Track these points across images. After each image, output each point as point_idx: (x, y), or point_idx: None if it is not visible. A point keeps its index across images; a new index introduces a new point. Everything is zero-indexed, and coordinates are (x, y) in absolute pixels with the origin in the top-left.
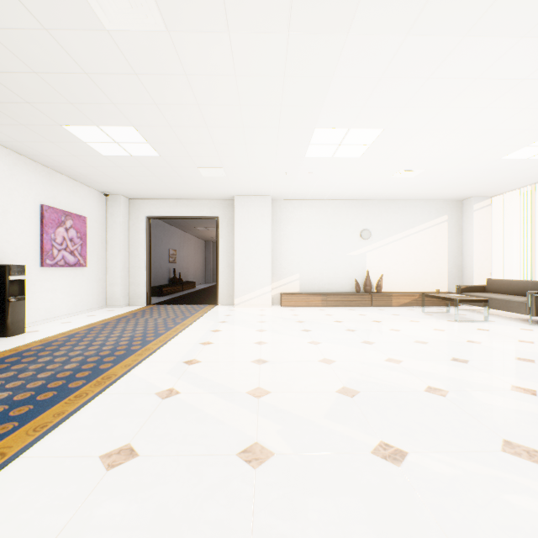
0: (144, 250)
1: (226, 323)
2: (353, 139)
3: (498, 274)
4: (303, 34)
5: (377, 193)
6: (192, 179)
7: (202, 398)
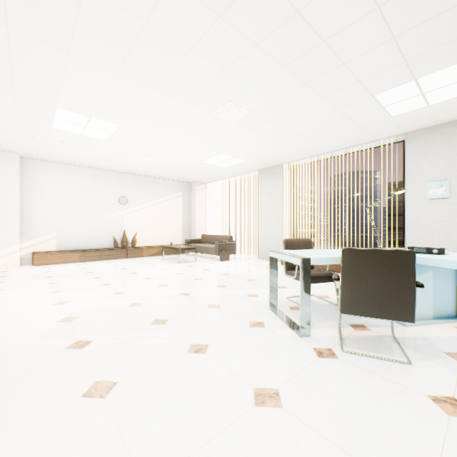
0: None
1: None
2: (97, 126)
3: (210, 231)
4: (25, 37)
5: (132, 169)
6: None
7: None
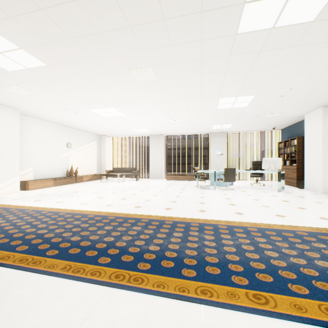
0: None
1: (43, 200)
2: (115, 113)
3: (111, 166)
4: (151, 99)
5: (80, 126)
6: None
7: (146, 204)
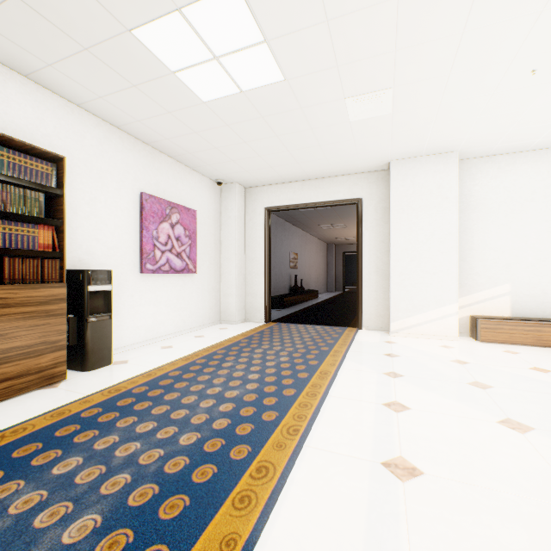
0: (262, 252)
1: (402, 379)
2: None
3: None
4: None
5: None
6: (330, 133)
7: None
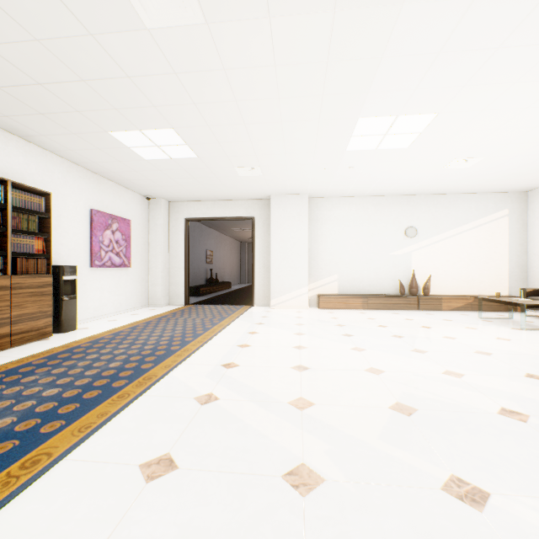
0: (182, 251)
1: (263, 325)
2: (401, 128)
3: None
4: (351, 9)
5: (425, 187)
6: (229, 179)
7: (241, 407)
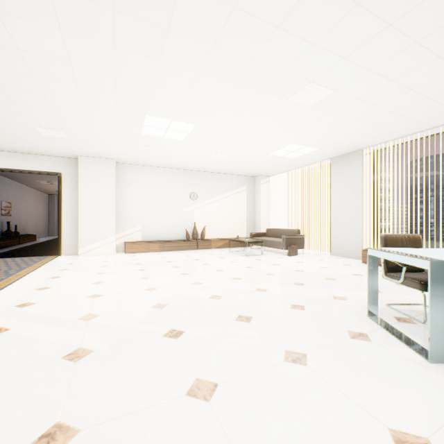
0: None
1: (68, 270)
2: (176, 128)
3: (274, 225)
4: (127, 51)
5: (201, 167)
6: (30, 136)
7: (33, 329)
